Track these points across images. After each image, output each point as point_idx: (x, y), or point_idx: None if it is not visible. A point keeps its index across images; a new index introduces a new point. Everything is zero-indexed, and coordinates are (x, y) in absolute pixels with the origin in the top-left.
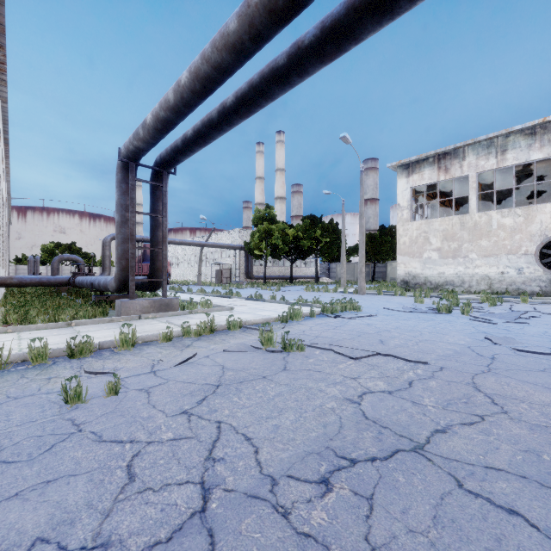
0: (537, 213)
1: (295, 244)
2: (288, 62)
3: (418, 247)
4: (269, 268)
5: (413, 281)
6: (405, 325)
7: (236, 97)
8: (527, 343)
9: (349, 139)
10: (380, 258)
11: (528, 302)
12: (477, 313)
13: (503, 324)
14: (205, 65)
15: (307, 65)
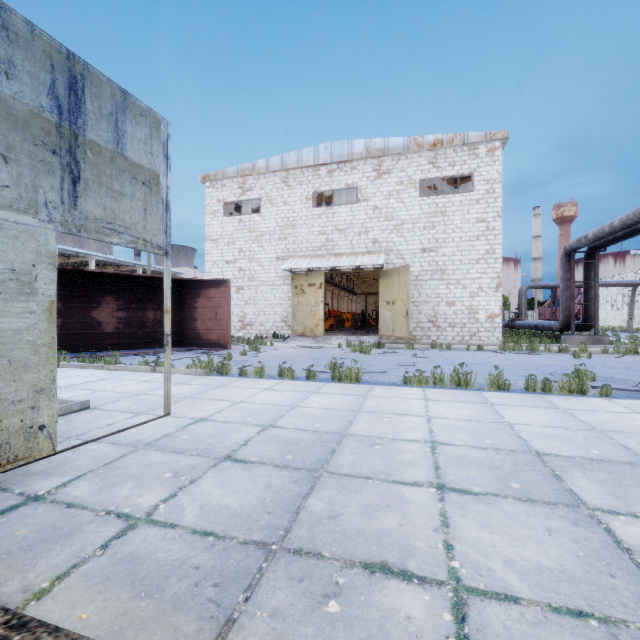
0: None
1: None
2: None
3: None
4: None
5: None
6: None
7: None
8: None
9: None
10: None
11: None
12: None
13: None
14: (629, 221)
15: None
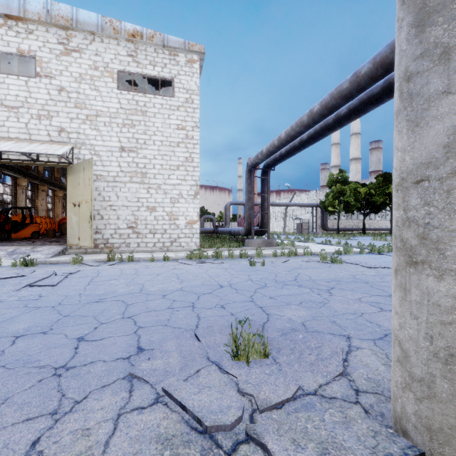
0: None
1: (367, 200)
2: (334, 122)
3: None
4: (343, 221)
5: None
6: None
7: (308, 136)
8: None
9: None
10: None
11: None
12: None
13: None
14: (292, 132)
15: (343, 123)
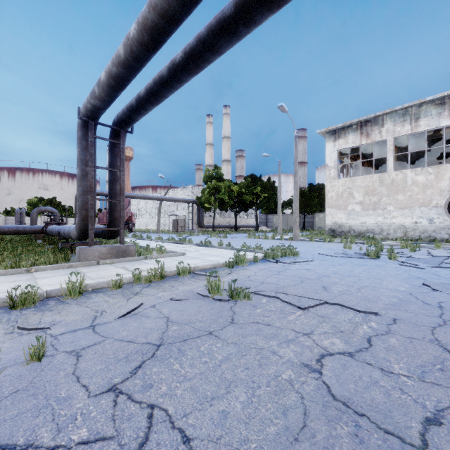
0: (446, 171)
1: (239, 199)
2: (235, 11)
3: (344, 201)
4: (217, 218)
5: (339, 229)
6: (341, 269)
7: (184, 53)
8: None
9: (285, 107)
10: (309, 210)
11: (441, 248)
12: (402, 258)
13: (430, 268)
14: (152, 14)
15: (254, 12)
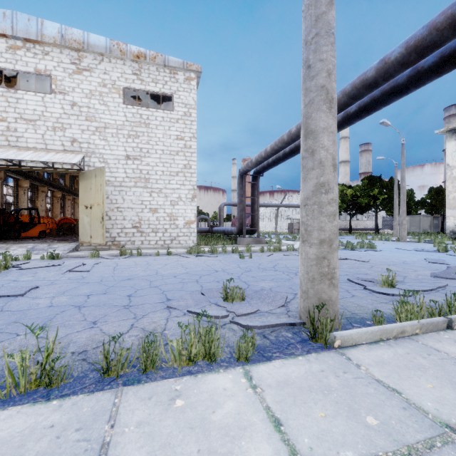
0: None
1: (353, 202)
2: None
3: None
4: None
5: None
6: (391, 254)
7: (289, 150)
8: (451, 262)
9: (387, 122)
10: None
11: None
12: None
13: None
14: (276, 147)
15: None
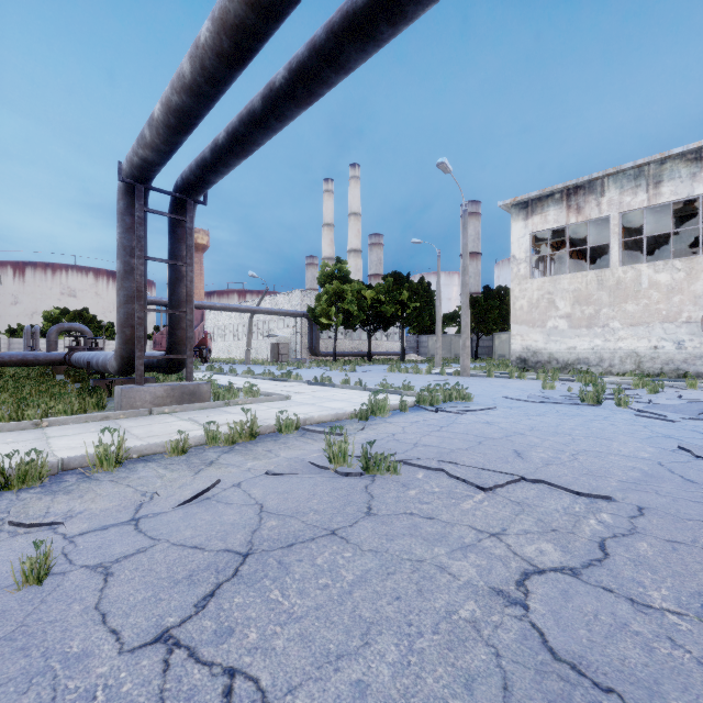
0: None
1: (375, 311)
2: None
3: (540, 313)
4: (341, 341)
5: (533, 358)
6: (542, 423)
7: (289, 70)
8: None
9: (448, 166)
10: (485, 329)
11: (697, 388)
12: (637, 405)
13: (685, 421)
14: (235, 3)
15: None
